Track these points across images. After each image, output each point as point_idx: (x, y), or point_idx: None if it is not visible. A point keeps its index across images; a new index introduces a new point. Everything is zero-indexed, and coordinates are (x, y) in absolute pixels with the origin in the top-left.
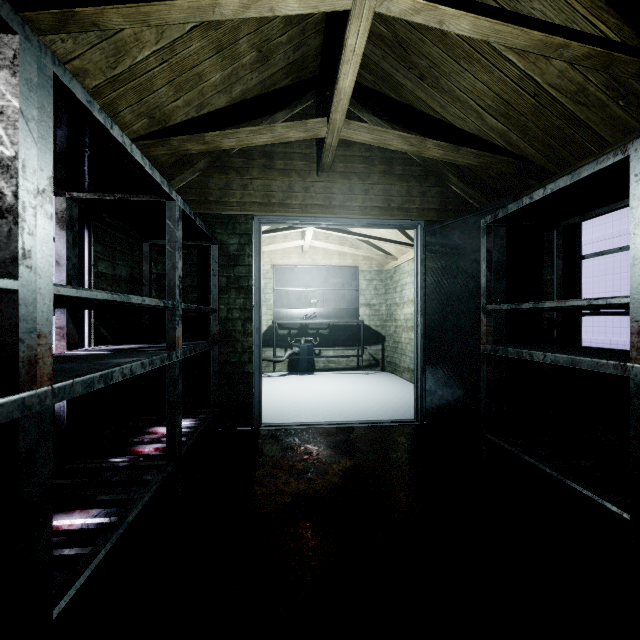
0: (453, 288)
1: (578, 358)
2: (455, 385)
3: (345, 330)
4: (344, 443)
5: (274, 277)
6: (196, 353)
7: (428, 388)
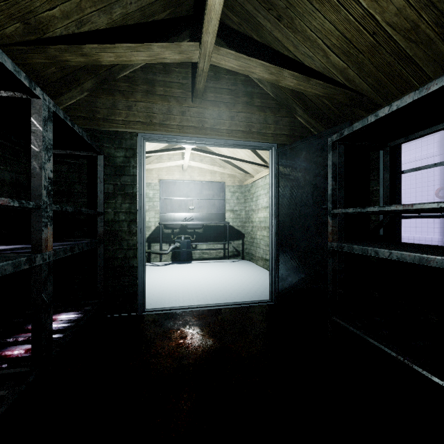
0: (300, 196)
1: (427, 256)
2: (302, 273)
3: (215, 229)
4: (214, 325)
5: (161, 189)
6: (85, 250)
7: (280, 275)
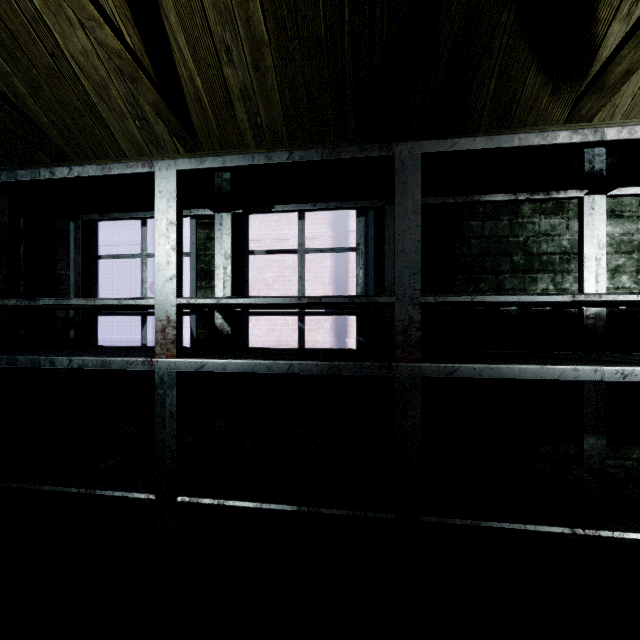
0: None
1: (109, 359)
2: None
3: None
4: None
5: None
6: None
7: None
